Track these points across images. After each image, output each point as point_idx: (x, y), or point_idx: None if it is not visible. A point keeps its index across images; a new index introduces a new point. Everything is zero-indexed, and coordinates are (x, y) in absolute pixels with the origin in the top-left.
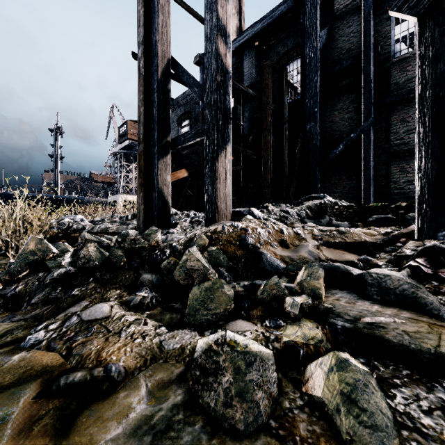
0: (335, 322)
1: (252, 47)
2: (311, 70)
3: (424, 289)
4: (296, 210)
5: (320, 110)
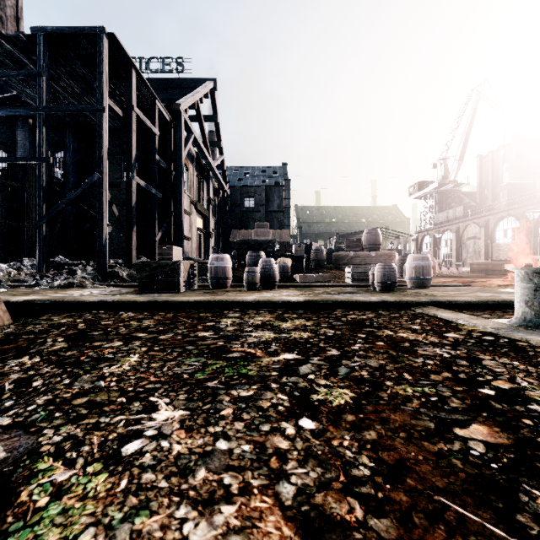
0: (5, 285)
1: (26, 123)
2: (70, 173)
3: (32, 281)
4: (32, 264)
5: (84, 194)
